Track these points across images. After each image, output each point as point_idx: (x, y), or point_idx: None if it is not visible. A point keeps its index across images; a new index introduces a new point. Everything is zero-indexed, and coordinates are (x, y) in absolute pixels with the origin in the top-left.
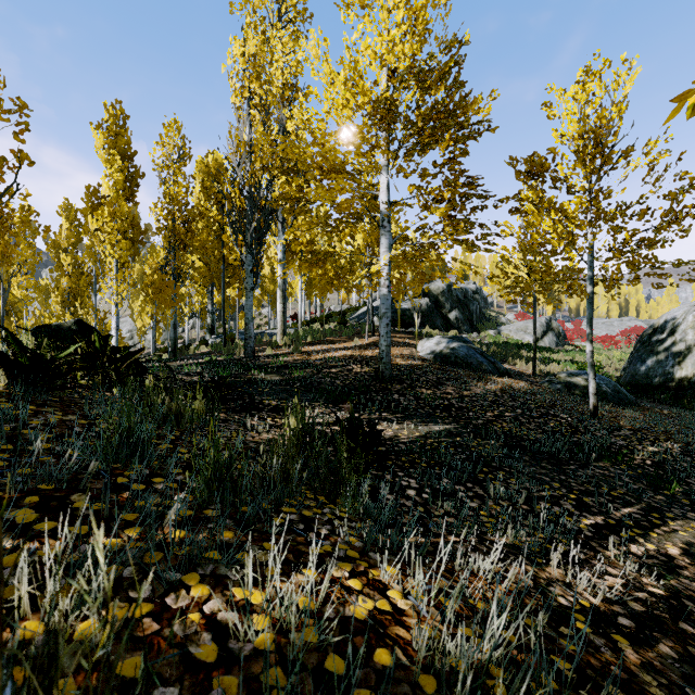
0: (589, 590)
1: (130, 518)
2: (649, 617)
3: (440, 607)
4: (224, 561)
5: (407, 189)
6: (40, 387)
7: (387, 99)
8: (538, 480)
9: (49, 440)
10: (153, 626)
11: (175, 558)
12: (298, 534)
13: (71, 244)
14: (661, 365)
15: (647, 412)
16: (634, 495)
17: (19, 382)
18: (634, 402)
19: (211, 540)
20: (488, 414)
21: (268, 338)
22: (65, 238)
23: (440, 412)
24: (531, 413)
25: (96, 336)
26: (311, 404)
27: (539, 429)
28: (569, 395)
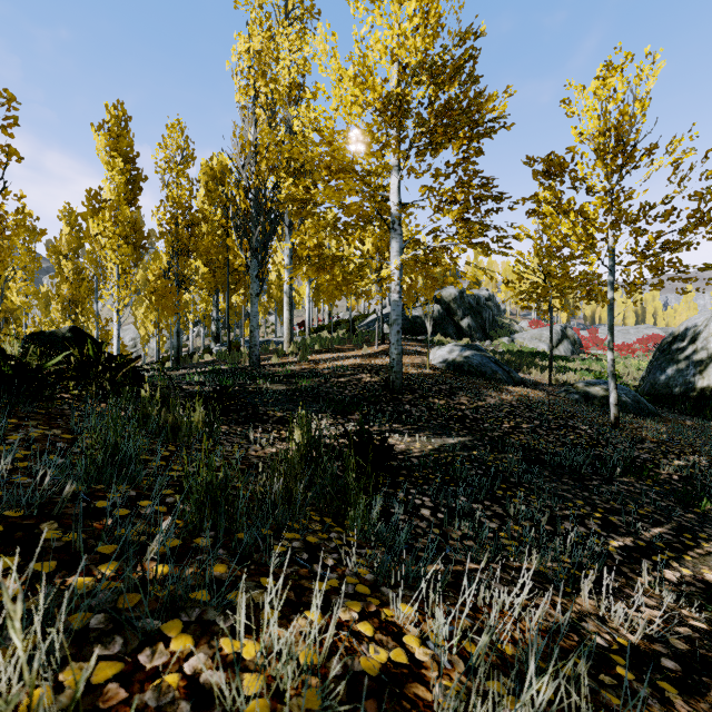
0: (626, 625)
1: (107, 551)
2: (695, 657)
3: (463, 654)
4: (213, 604)
5: (419, 190)
6: (25, 398)
7: (398, 94)
8: (560, 497)
9: (27, 457)
10: (120, 693)
11: (156, 600)
12: (300, 566)
13: (72, 250)
14: (682, 374)
15: (669, 423)
16: (663, 513)
17: (0, 393)
18: (655, 412)
19: (198, 577)
20: (504, 425)
21: (275, 346)
22: (66, 243)
23: (454, 423)
24: (549, 424)
25: (89, 343)
26: (318, 415)
27: (558, 442)
28: (588, 406)
